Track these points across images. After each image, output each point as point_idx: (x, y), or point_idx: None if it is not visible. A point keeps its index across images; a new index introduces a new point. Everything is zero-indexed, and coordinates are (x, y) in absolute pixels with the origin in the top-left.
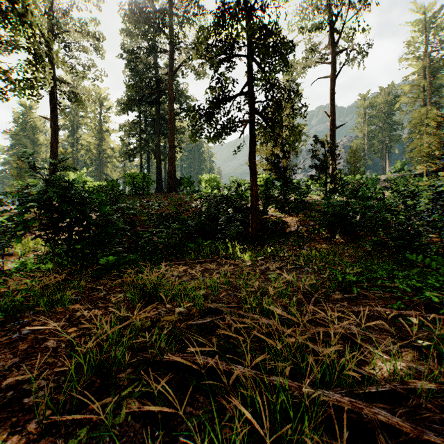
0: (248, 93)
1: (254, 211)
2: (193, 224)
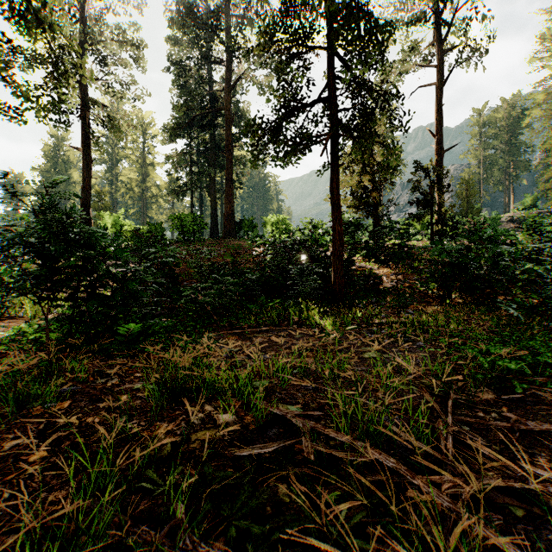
0: (329, 98)
1: (337, 260)
2: (254, 278)
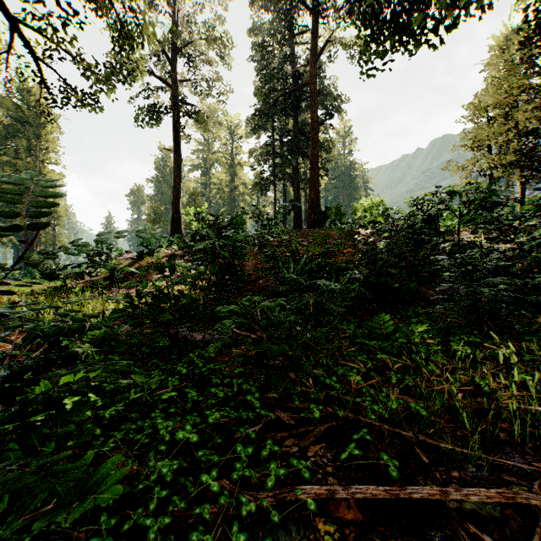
0: None
1: None
2: (361, 277)
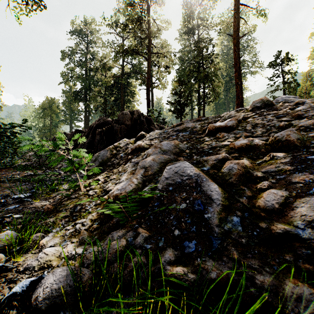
0: None
1: None
2: None
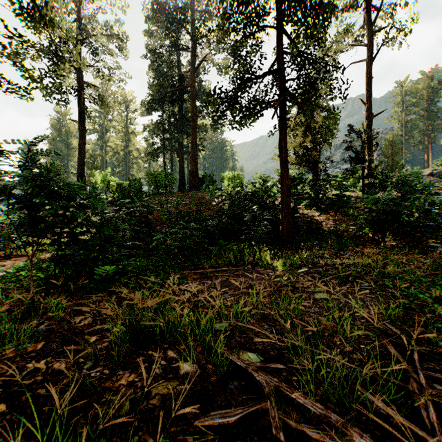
0: (278, 70)
1: (285, 208)
2: (214, 223)
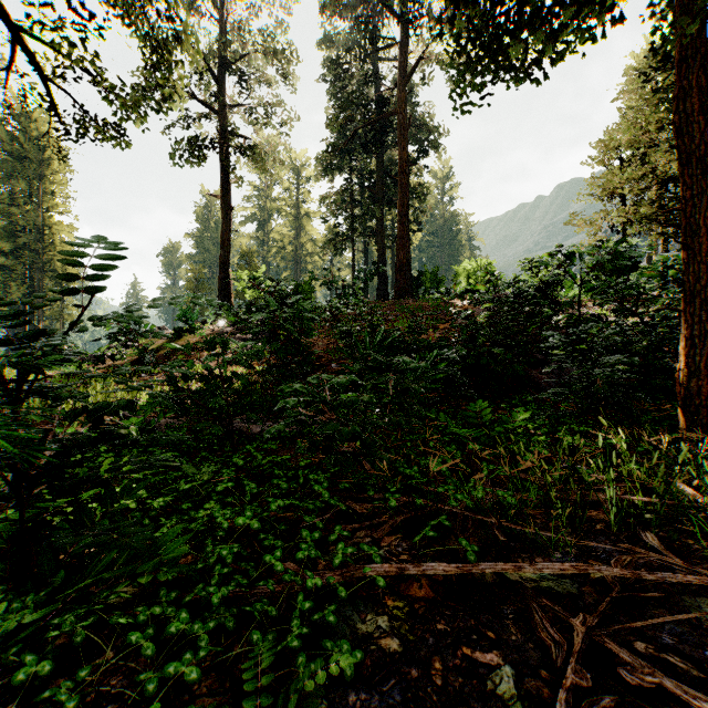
0: None
1: (701, 308)
2: (456, 357)
